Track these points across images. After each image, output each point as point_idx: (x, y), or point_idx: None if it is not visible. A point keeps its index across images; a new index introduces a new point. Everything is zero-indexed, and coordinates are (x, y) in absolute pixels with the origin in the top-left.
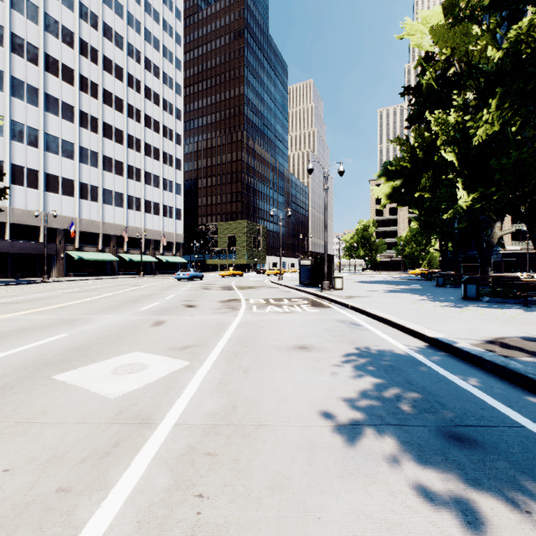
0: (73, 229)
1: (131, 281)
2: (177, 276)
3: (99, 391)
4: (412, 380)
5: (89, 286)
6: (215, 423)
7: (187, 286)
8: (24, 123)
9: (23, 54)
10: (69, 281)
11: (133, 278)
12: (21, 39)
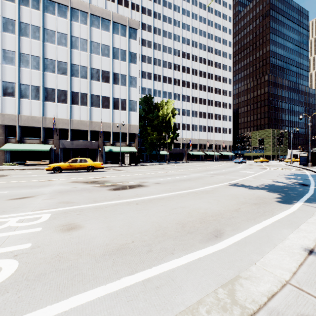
0: (190, 143)
1: (215, 163)
2: (235, 161)
3: (246, 172)
4: (299, 175)
5: (205, 164)
6: (264, 174)
7: (242, 165)
8: (176, 108)
9: (176, 84)
10: (193, 162)
11: (212, 162)
12: (176, 79)
